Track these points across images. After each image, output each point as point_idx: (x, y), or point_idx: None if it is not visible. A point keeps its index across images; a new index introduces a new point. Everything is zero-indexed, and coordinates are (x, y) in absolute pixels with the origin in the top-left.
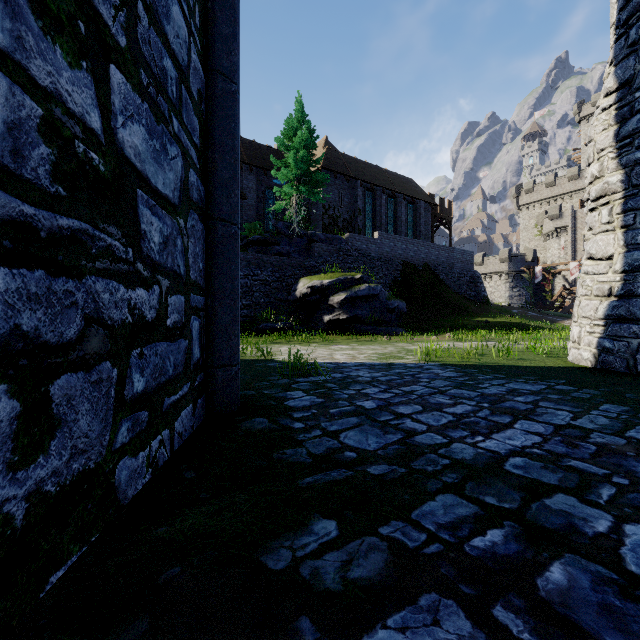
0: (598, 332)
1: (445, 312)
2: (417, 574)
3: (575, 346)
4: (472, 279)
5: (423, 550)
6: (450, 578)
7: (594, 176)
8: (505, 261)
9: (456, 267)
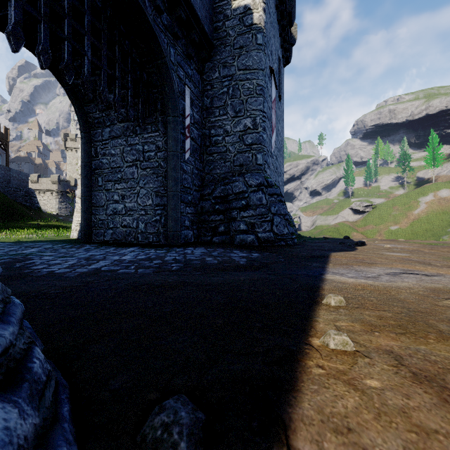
0: (79, 225)
1: (2, 217)
2: (1, 259)
3: (72, 231)
4: (28, 194)
5: (2, 259)
6: (9, 259)
7: (80, 165)
8: (56, 183)
9: (13, 183)
